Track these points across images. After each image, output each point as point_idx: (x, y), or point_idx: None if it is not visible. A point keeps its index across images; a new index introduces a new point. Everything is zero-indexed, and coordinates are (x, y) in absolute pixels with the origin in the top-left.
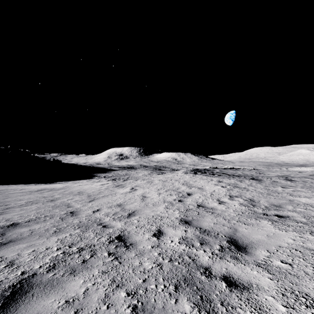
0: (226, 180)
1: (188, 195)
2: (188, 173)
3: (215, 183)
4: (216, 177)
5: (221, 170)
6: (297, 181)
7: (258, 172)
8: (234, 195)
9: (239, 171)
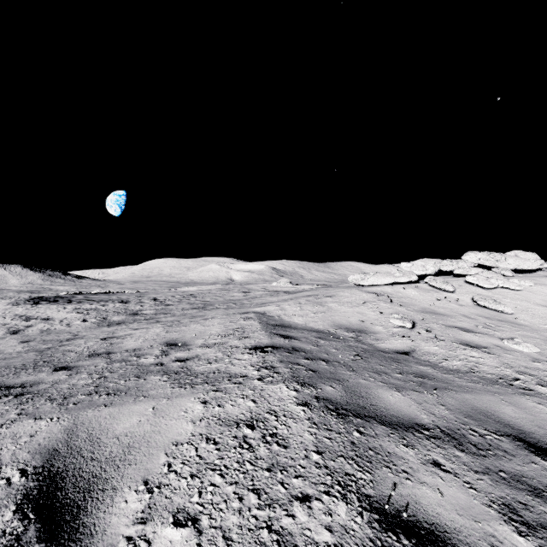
0: (86, 306)
1: (26, 327)
2: (21, 305)
3: (69, 311)
4: (73, 304)
5: (88, 295)
6: (159, 300)
7: (140, 295)
8: (89, 317)
9: (115, 296)
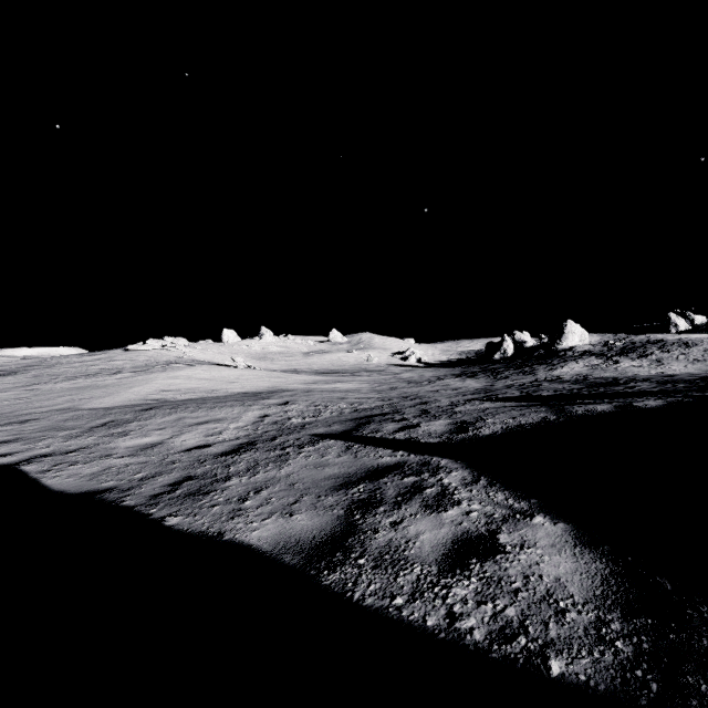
0: None
1: None
2: None
3: None
4: None
5: None
6: None
7: None
8: None
9: None
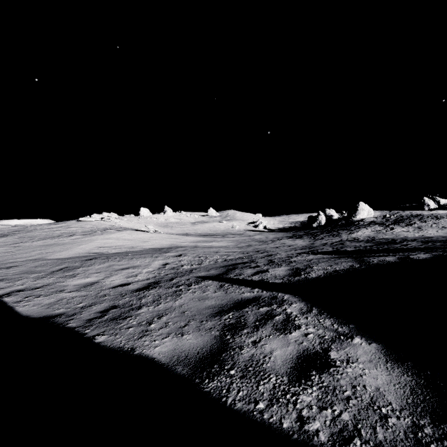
0: None
1: None
2: None
3: None
4: None
5: None
6: None
7: None
8: None
9: None
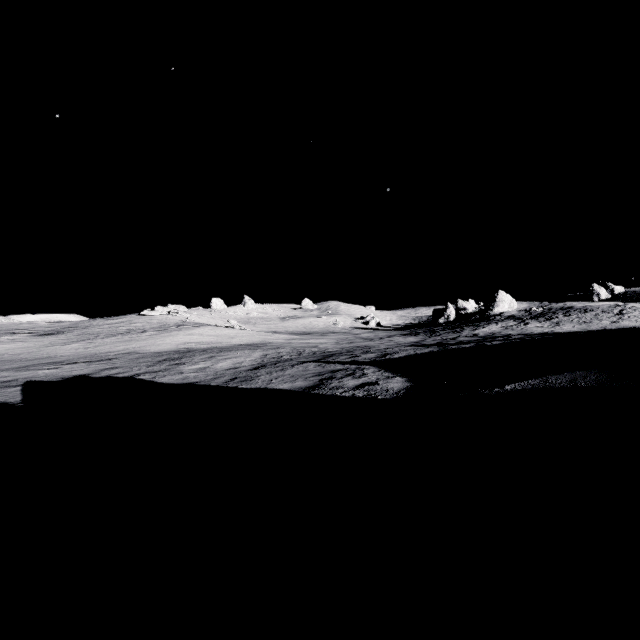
0: None
1: None
2: None
3: None
4: None
5: None
6: None
7: None
8: None
9: None
